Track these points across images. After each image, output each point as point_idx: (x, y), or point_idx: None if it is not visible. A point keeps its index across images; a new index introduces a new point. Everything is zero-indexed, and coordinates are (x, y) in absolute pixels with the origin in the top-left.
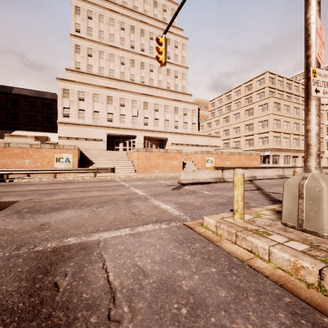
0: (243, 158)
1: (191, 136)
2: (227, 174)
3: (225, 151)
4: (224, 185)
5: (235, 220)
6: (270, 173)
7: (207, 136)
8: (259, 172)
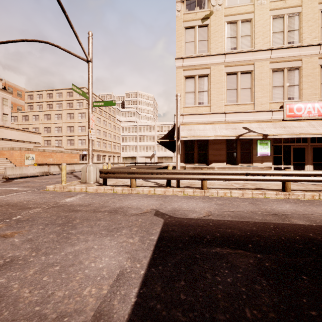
0: (65, 156)
1: (2, 128)
2: (52, 169)
3: (47, 149)
4: (51, 176)
5: (63, 184)
6: None
7: (25, 130)
8: (77, 167)
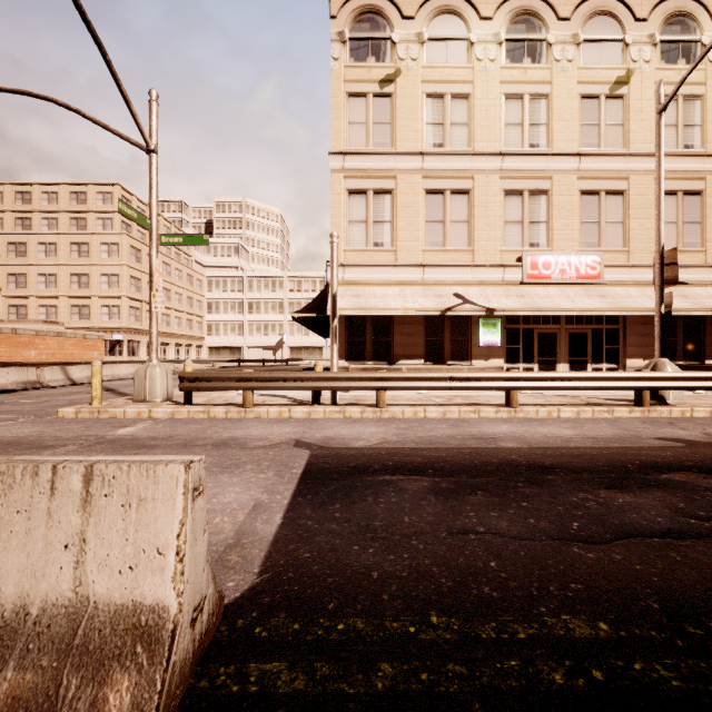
0: (69, 345)
1: None
2: (49, 374)
3: (21, 327)
4: (47, 391)
5: (94, 405)
6: (124, 371)
7: None
8: (107, 369)
